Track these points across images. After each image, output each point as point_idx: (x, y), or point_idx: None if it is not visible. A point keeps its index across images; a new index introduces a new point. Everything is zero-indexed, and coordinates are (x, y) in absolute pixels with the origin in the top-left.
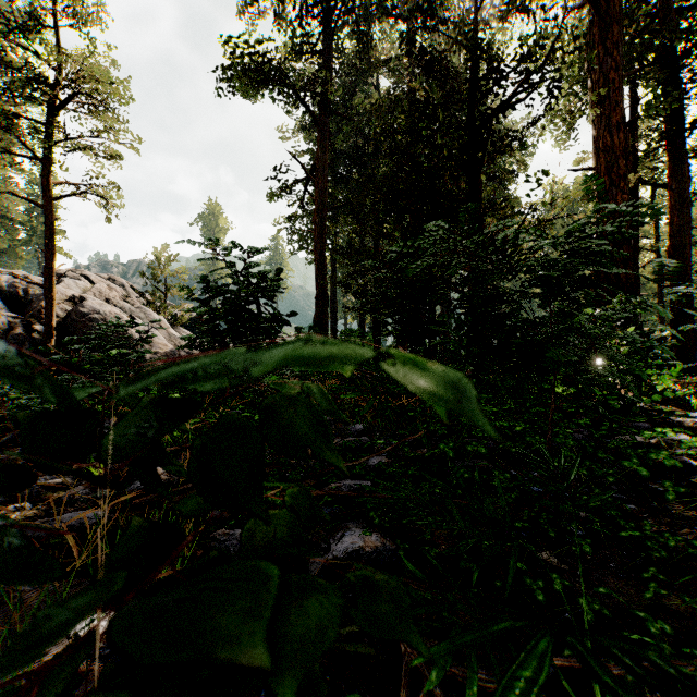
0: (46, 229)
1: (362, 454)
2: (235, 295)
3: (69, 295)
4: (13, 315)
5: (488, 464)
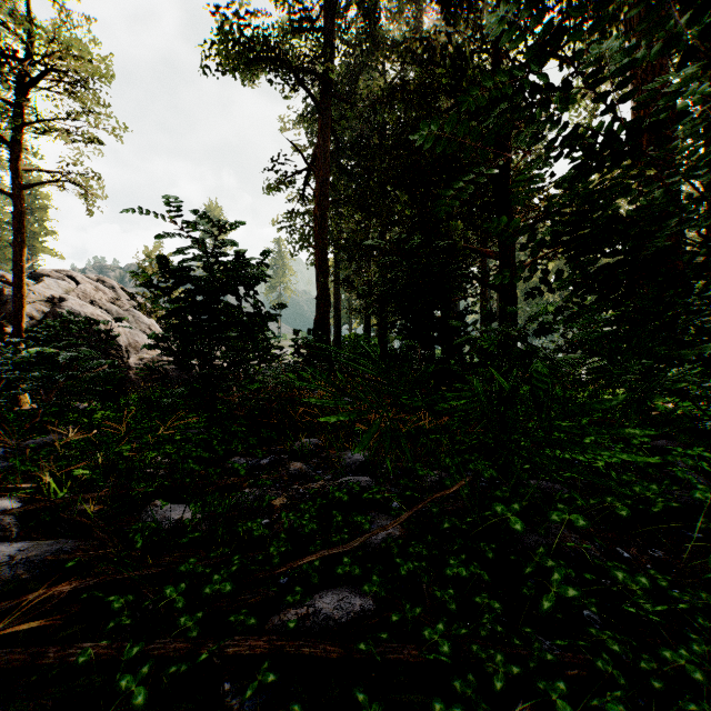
0: (15, 220)
1: (358, 517)
2: (207, 283)
3: (48, 296)
4: None
5: (589, 546)
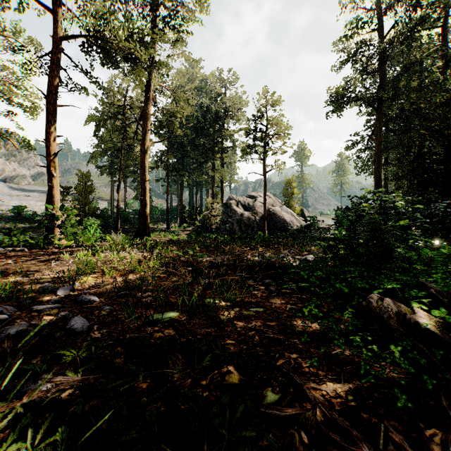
0: (264, 183)
1: None
2: (352, 209)
3: (261, 204)
4: (248, 213)
5: None
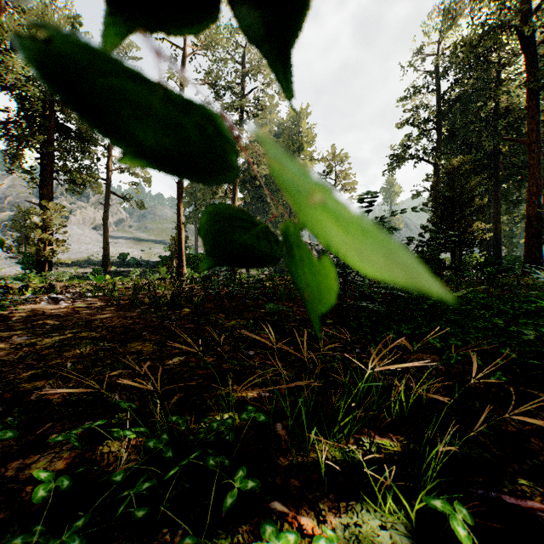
0: None
1: None
2: None
3: None
4: None
5: None
